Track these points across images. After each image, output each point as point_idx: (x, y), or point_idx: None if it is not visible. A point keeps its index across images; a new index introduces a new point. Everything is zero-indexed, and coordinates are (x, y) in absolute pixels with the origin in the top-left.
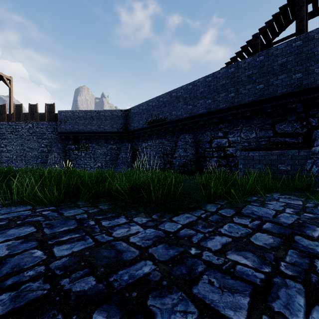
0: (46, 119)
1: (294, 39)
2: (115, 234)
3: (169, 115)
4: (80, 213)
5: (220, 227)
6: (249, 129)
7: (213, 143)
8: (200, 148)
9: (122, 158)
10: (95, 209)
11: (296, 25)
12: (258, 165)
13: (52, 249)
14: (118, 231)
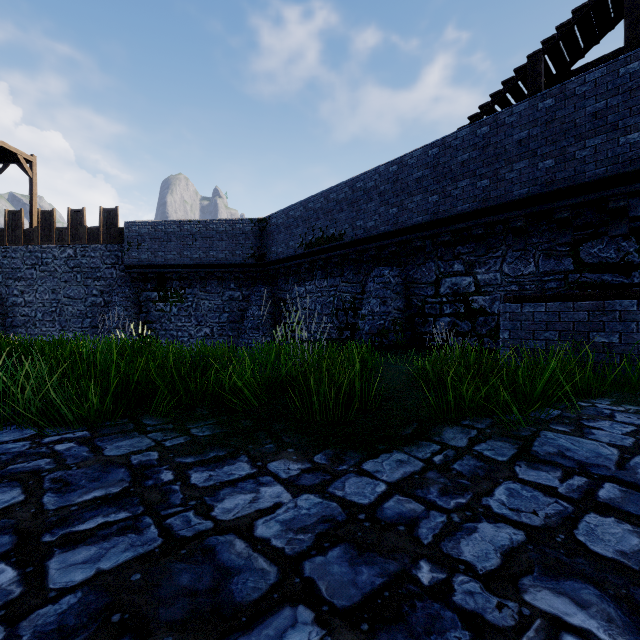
0: (101, 240)
1: (624, 58)
2: (219, 511)
3: (350, 229)
4: (145, 447)
5: (486, 494)
6: (522, 256)
7: (443, 286)
8: (414, 296)
9: (254, 318)
10: (181, 436)
11: (626, 29)
12: (545, 332)
13: (45, 564)
14: (229, 500)
